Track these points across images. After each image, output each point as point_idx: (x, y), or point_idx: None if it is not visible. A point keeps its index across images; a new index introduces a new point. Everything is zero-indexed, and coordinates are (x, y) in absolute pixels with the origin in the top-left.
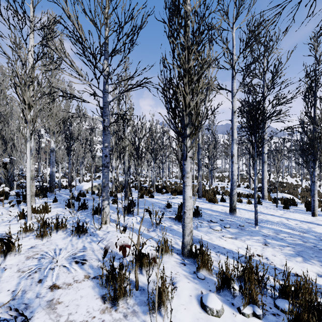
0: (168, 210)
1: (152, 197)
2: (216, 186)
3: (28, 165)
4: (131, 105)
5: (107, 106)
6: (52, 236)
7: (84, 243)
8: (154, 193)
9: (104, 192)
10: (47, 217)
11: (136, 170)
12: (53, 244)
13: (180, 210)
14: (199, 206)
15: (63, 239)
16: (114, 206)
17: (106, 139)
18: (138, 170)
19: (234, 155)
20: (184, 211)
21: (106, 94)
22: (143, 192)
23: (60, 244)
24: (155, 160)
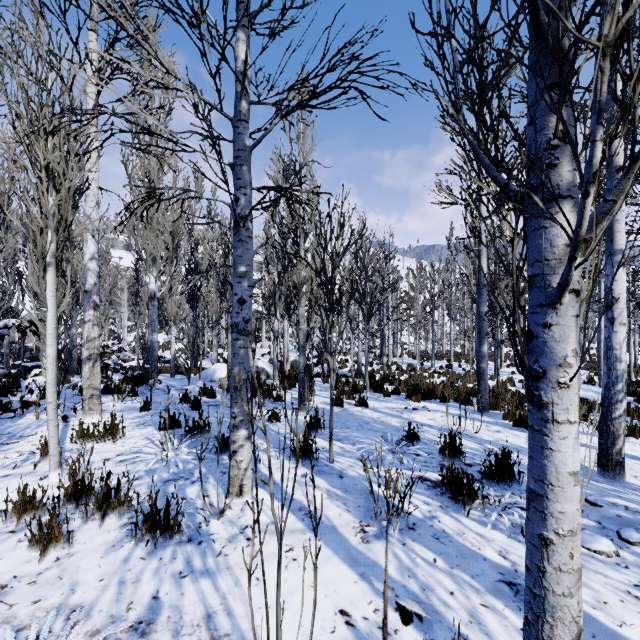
0: (411, 450)
1: (362, 406)
2: (510, 379)
3: (51, 326)
4: (313, 185)
5: (246, 160)
6: (82, 536)
7: (161, 581)
8: (367, 394)
9: (236, 404)
10: (107, 456)
11: (325, 342)
12: (64, 581)
13: (447, 454)
14: (492, 438)
15: (107, 554)
16: (272, 429)
17: (243, 254)
18: (330, 341)
19: (616, 298)
20: (541, 536)
21: (243, 127)
22: (342, 393)
23: (85, 579)
24: (368, 316)
